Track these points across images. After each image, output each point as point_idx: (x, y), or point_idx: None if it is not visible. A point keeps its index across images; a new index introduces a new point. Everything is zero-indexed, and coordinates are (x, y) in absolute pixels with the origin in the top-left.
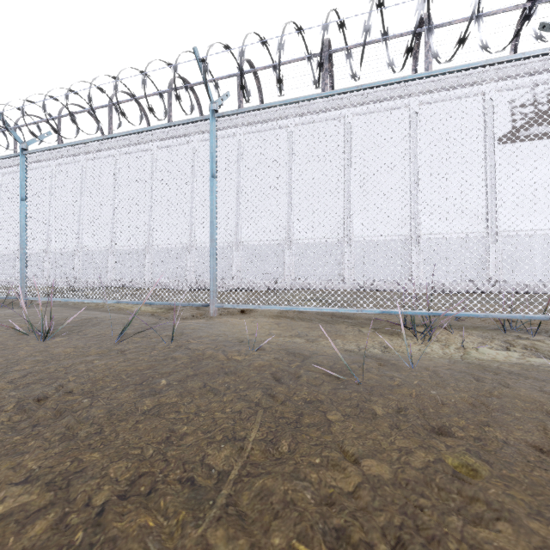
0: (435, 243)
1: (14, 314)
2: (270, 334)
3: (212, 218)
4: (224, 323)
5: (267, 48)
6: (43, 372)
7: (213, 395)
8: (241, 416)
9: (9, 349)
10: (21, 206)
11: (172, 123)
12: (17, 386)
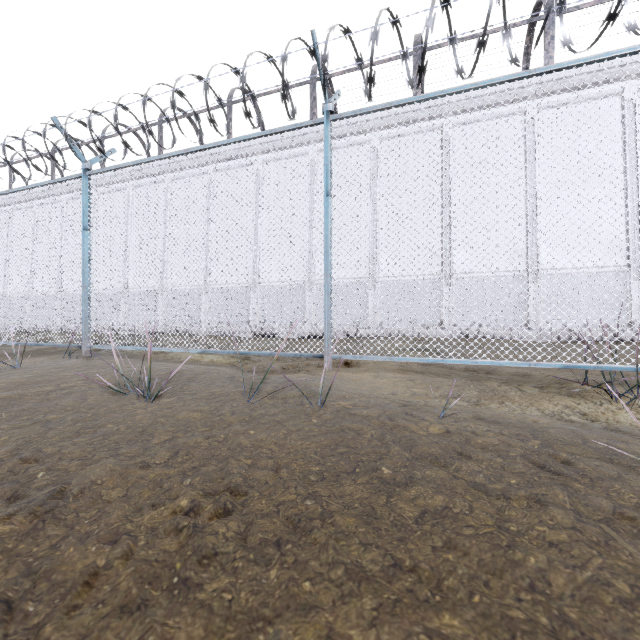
0: (559, 280)
1: (82, 365)
2: (414, 394)
3: (327, 247)
4: (342, 379)
5: (398, 30)
6: (198, 449)
7: (484, 494)
8: (585, 537)
9: (117, 412)
10: (84, 237)
11: (273, 130)
12: (181, 470)
